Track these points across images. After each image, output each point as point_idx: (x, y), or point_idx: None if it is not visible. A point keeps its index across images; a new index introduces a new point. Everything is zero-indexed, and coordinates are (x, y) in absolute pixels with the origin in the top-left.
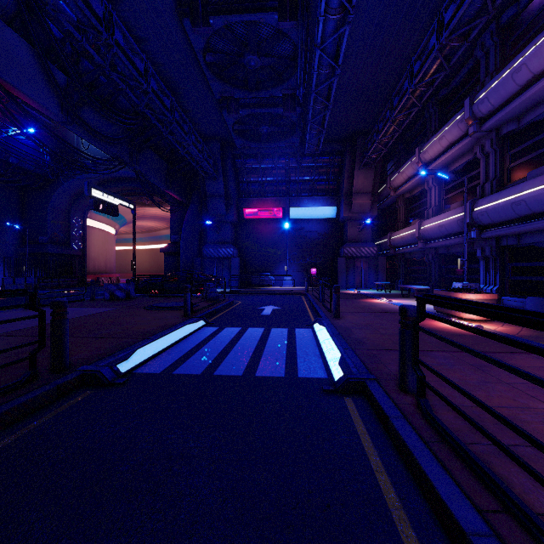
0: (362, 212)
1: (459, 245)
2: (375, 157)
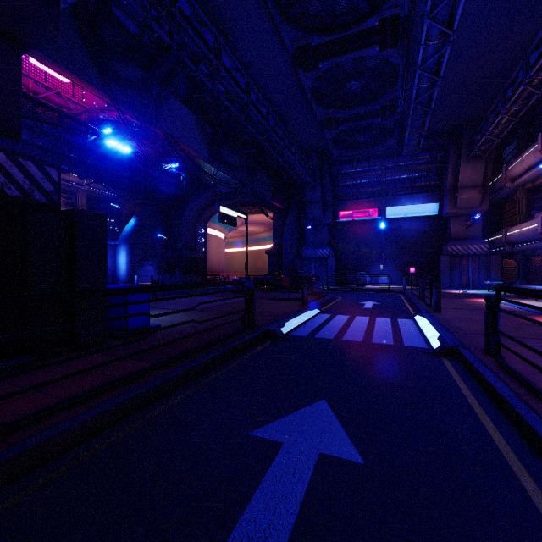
0: (470, 207)
1: None
2: (485, 148)
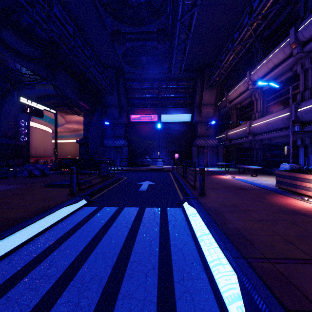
0: (208, 117)
1: (280, 137)
2: (217, 80)
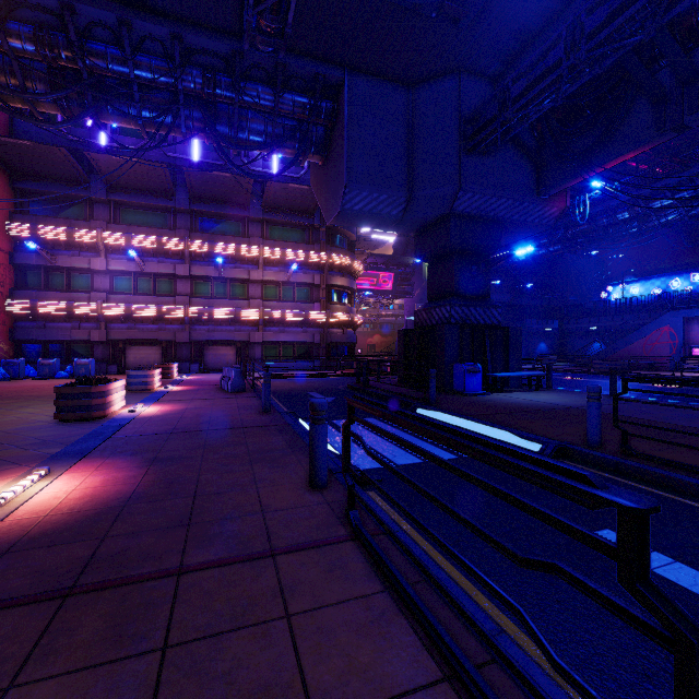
0: None
1: None
2: None
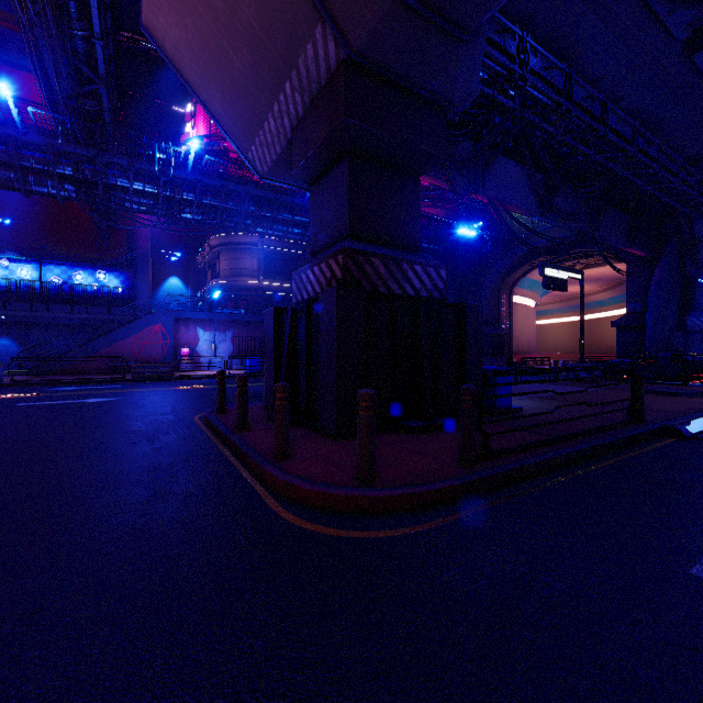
0: None
1: None
2: None
